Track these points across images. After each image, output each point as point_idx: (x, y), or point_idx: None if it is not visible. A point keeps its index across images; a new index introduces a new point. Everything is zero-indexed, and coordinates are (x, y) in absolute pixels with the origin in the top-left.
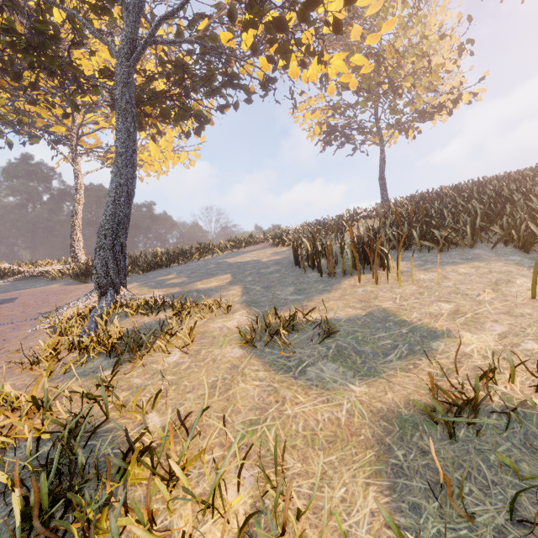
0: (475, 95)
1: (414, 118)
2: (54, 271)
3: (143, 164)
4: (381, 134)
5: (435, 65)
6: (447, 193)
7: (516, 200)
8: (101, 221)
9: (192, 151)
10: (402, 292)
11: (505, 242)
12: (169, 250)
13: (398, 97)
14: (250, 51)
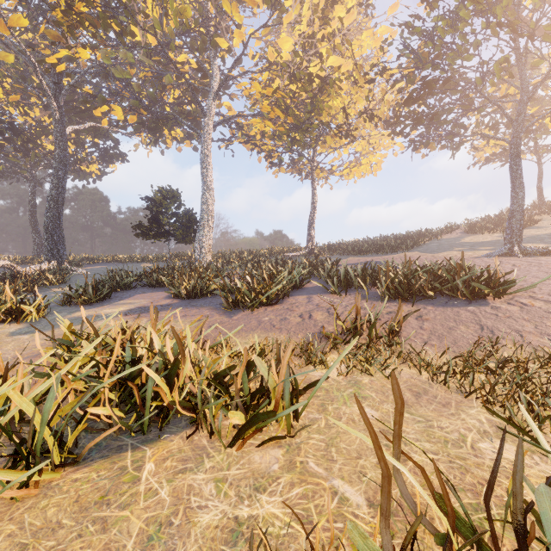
0: None
1: None
2: (317, 252)
3: (342, 174)
4: (539, 156)
5: None
6: None
7: None
8: (514, 210)
9: (374, 165)
10: None
11: None
12: (365, 240)
13: None
14: (550, 118)
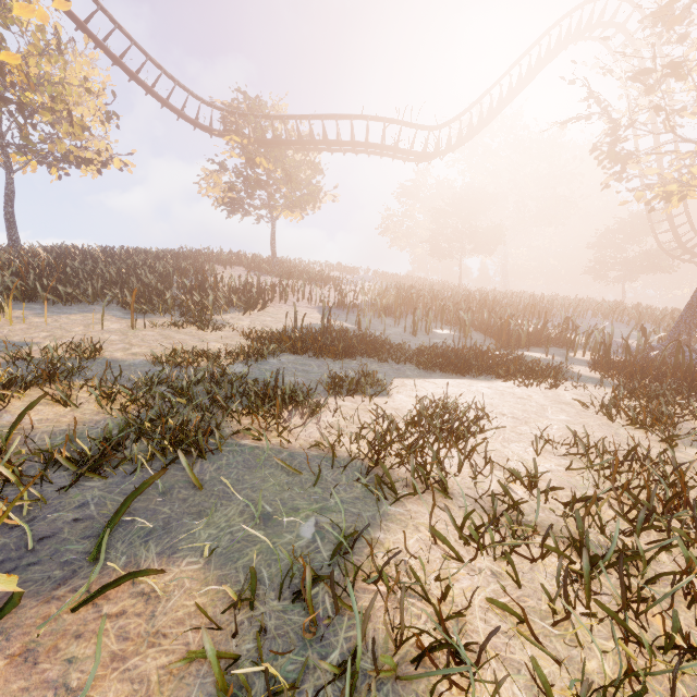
0: (126, 165)
1: (56, 159)
2: None
3: None
4: (8, 156)
5: (78, 120)
6: (94, 254)
7: (140, 274)
8: None
9: None
10: (12, 329)
11: (119, 303)
12: None
13: (32, 127)
14: None
